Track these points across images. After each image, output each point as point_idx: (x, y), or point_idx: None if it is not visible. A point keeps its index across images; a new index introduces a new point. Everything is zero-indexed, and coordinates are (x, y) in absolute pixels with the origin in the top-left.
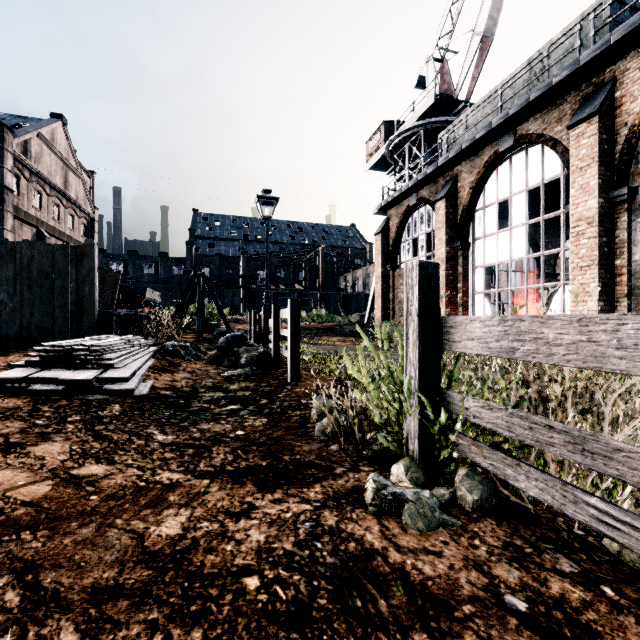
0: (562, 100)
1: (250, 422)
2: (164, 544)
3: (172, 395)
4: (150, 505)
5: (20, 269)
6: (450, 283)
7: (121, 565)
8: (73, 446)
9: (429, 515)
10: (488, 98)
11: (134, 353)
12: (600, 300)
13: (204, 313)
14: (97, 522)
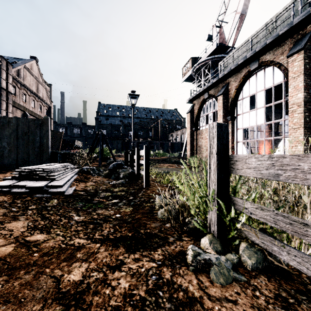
0: (283, 43)
1: (123, 209)
2: (71, 287)
3: (84, 194)
4: (66, 259)
5: (13, 131)
6: None
7: (44, 301)
8: (29, 223)
9: (226, 274)
10: (244, 44)
11: (67, 172)
12: (304, 145)
13: (103, 152)
14: (35, 270)
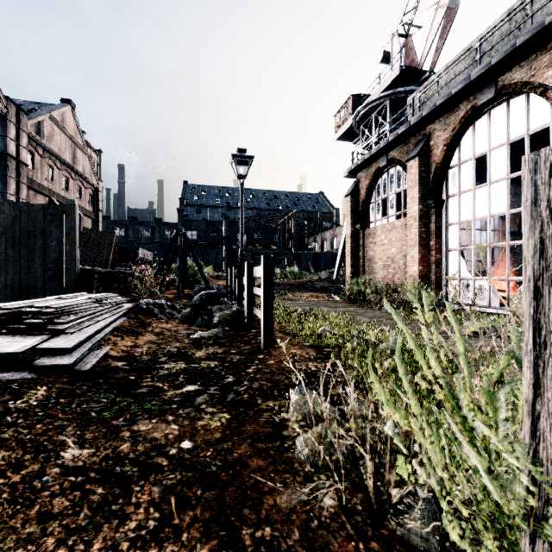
0: None
1: (205, 420)
2: None
3: (124, 368)
4: None
5: (4, 228)
6: (423, 240)
7: None
8: None
9: None
10: (462, 55)
11: (101, 313)
12: None
13: (186, 270)
14: None
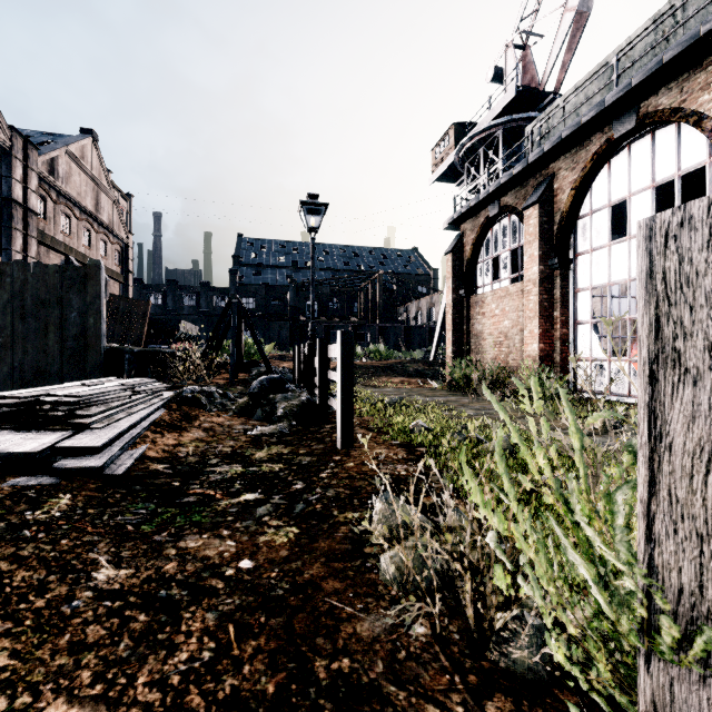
0: (711, 58)
1: (269, 535)
2: None
3: (166, 471)
4: None
5: (11, 296)
6: (544, 311)
7: None
8: None
9: None
10: (594, 74)
11: (135, 403)
12: None
13: (241, 349)
14: None
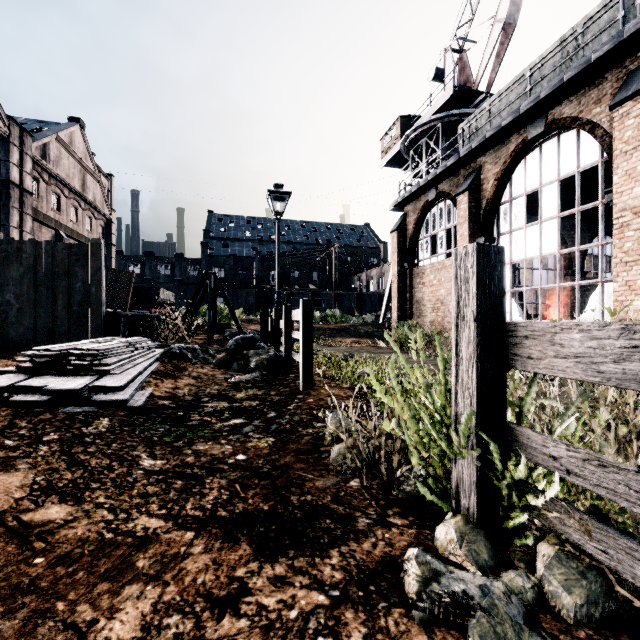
0: (601, 79)
1: (254, 442)
2: None
3: (171, 405)
4: (110, 575)
5: (26, 269)
6: None
7: None
8: (38, 477)
9: (513, 639)
10: (514, 83)
11: (137, 357)
12: None
13: (216, 313)
14: (30, 607)
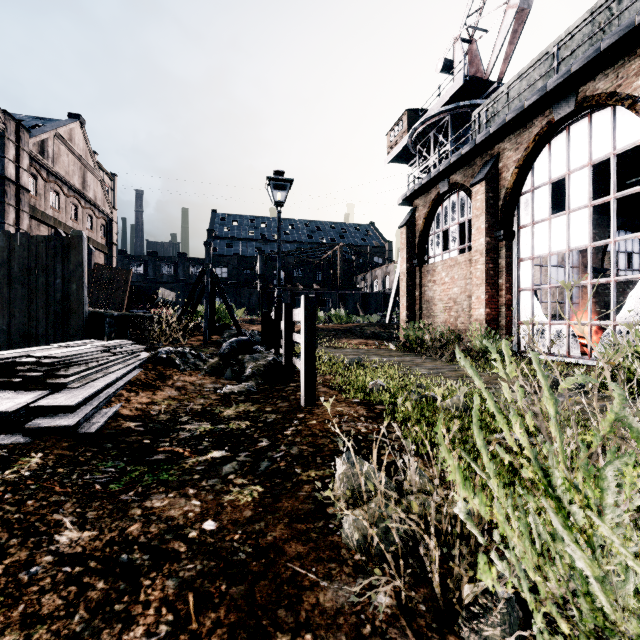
0: None
1: (233, 494)
2: None
3: (137, 429)
4: None
5: None
6: (490, 279)
7: None
8: None
9: None
10: (536, 63)
11: (112, 364)
12: None
13: (214, 313)
14: None
